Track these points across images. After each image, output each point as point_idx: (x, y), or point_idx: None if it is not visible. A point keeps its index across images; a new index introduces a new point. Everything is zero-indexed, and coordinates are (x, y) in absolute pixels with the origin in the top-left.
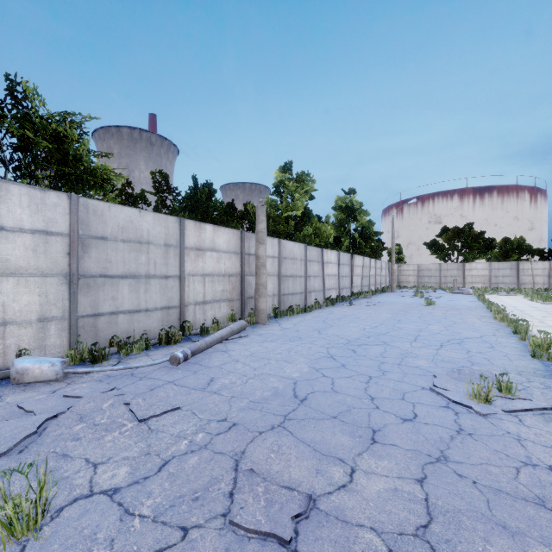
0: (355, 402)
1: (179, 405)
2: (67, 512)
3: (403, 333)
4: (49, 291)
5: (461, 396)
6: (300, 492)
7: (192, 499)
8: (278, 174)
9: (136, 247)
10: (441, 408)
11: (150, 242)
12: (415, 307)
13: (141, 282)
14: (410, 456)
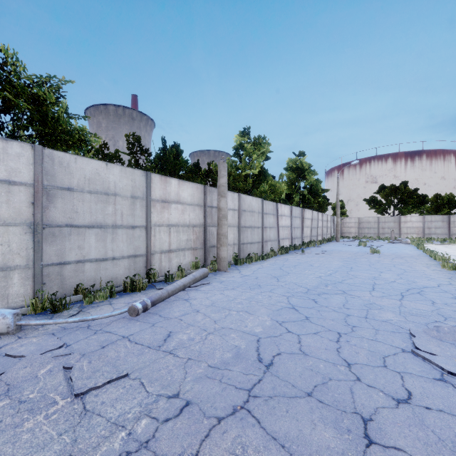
0: (330, 370)
1: (127, 372)
2: None
3: (359, 281)
4: (12, 241)
5: (454, 363)
6: None
7: None
8: (237, 138)
9: (103, 198)
10: (436, 382)
11: (117, 194)
12: (362, 255)
13: (107, 232)
14: None
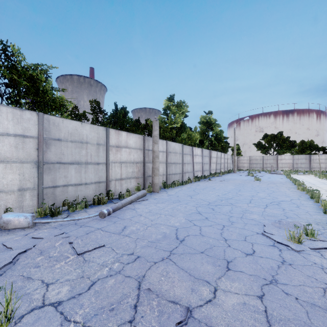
0: (215, 242)
1: (104, 244)
2: (26, 319)
3: (242, 198)
4: (25, 172)
5: (282, 238)
6: (181, 306)
7: (109, 310)
8: (166, 102)
9: (79, 145)
10: (270, 246)
11: (88, 142)
12: (248, 182)
13: (82, 166)
14: (252, 280)
